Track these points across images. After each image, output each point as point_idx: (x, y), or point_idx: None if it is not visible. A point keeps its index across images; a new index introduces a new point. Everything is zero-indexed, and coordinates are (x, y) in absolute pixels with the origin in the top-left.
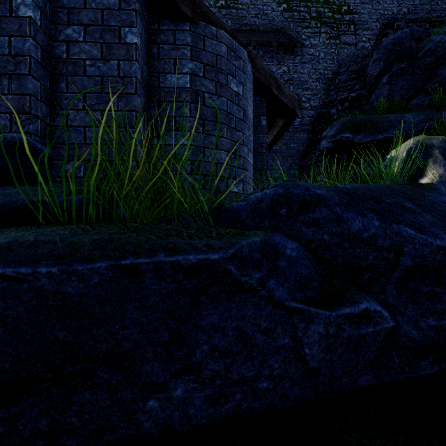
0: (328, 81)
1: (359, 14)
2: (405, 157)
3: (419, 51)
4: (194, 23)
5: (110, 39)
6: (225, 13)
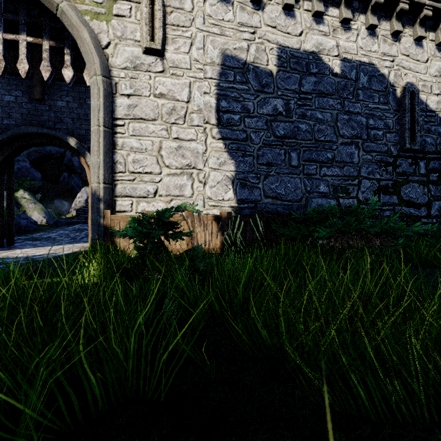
0: None
1: None
2: None
3: None
4: None
5: None
6: None
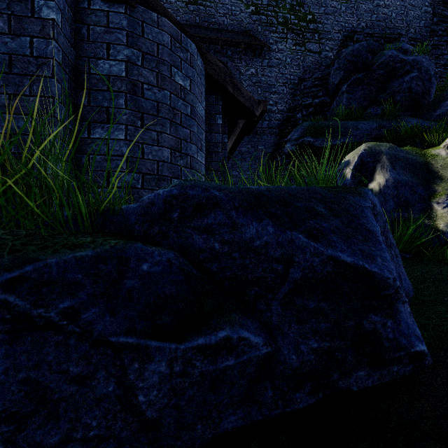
0: (294, 86)
1: (322, 24)
2: (357, 161)
3: (374, 64)
4: (131, 6)
5: (20, 11)
6: (193, 9)
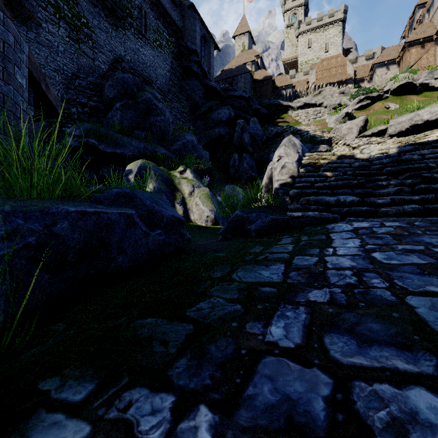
0: (68, 78)
1: (96, 36)
2: (137, 171)
3: (139, 98)
4: None
5: None
6: None
